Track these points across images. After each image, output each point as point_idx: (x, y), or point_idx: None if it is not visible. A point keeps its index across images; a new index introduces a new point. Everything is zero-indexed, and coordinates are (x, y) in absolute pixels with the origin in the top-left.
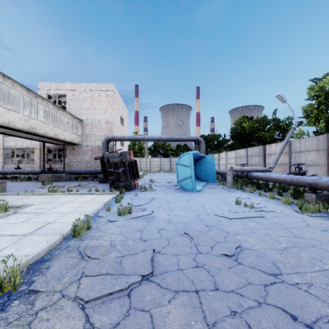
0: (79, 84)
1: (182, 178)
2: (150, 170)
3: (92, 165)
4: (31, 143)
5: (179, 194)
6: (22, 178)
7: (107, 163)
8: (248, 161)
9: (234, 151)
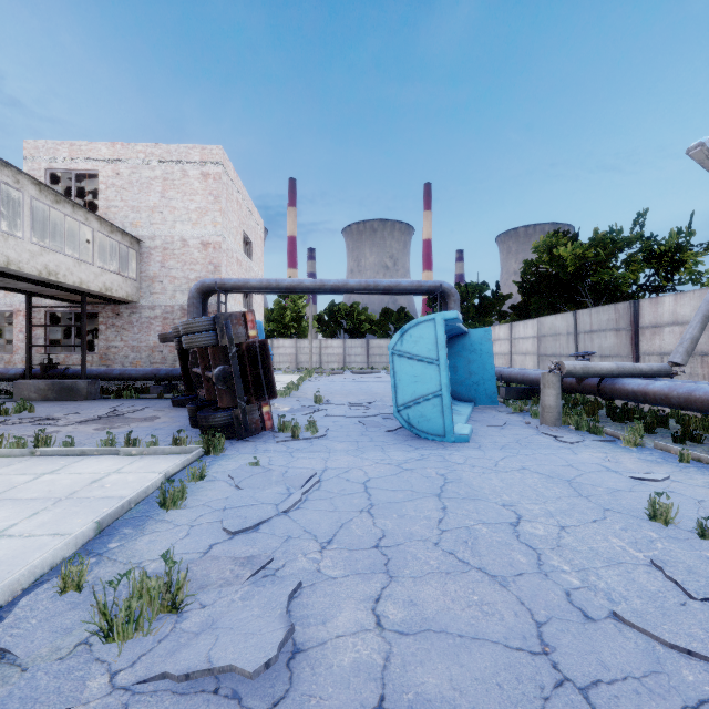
0: (133, 146)
1: (409, 397)
2: (320, 368)
3: (165, 356)
4: (4, 298)
5: (403, 454)
6: None
7: (191, 350)
8: (579, 345)
9: (533, 320)
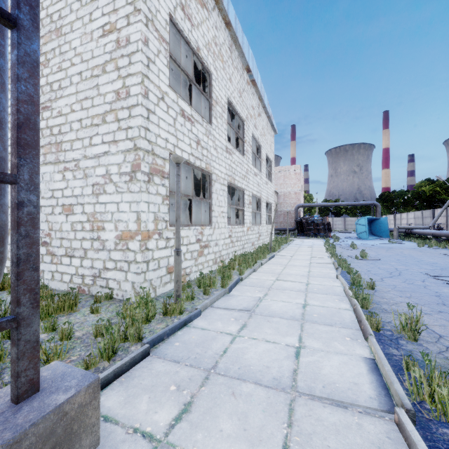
0: (275, 168)
1: (359, 232)
2: None
3: (284, 225)
4: None
5: (357, 240)
6: None
7: (306, 223)
8: (423, 221)
9: (413, 212)
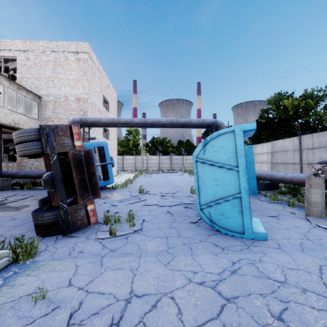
0: (36, 42)
1: (211, 197)
2: (146, 170)
3: None
4: None
5: (213, 260)
6: None
7: None
8: (303, 157)
9: (268, 143)
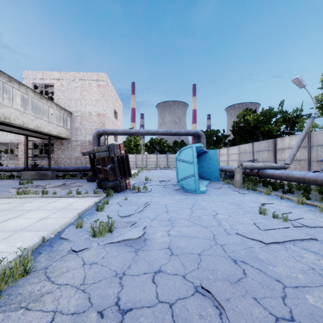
0: (68, 73)
1: (182, 176)
2: (146, 167)
3: (82, 161)
4: (14, 137)
5: (179, 197)
6: (3, 176)
7: (96, 159)
8: (254, 157)
9: (237, 146)
